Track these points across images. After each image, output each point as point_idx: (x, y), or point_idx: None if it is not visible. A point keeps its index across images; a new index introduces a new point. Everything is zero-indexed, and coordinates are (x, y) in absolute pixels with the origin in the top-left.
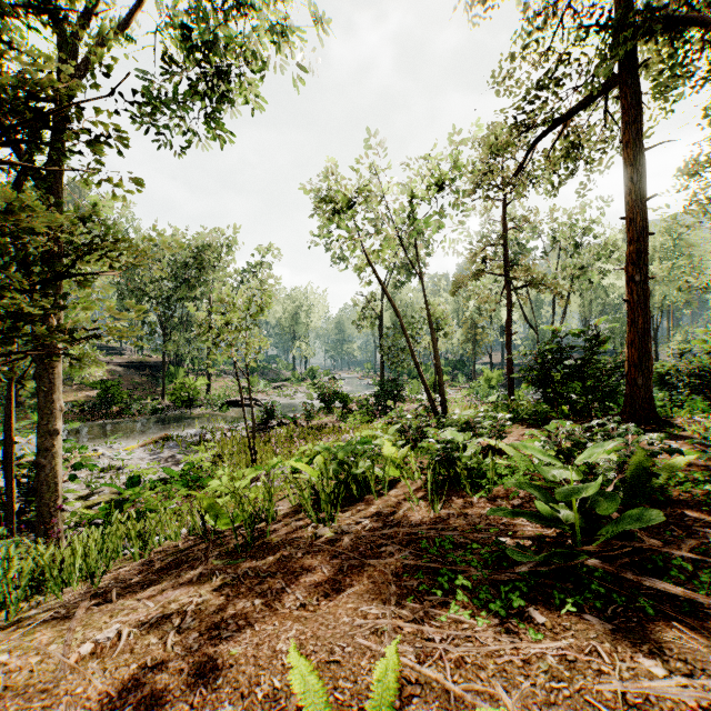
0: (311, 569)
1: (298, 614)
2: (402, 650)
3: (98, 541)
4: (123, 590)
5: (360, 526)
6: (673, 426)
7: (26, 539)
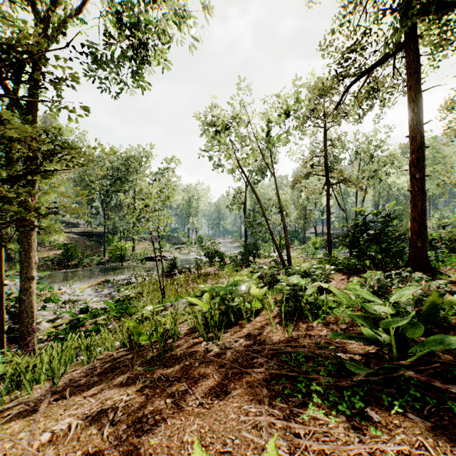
0: (205, 375)
1: (198, 411)
2: (278, 443)
3: (59, 352)
4: (74, 389)
5: (238, 343)
6: (442, 274)
7: (8, 352)
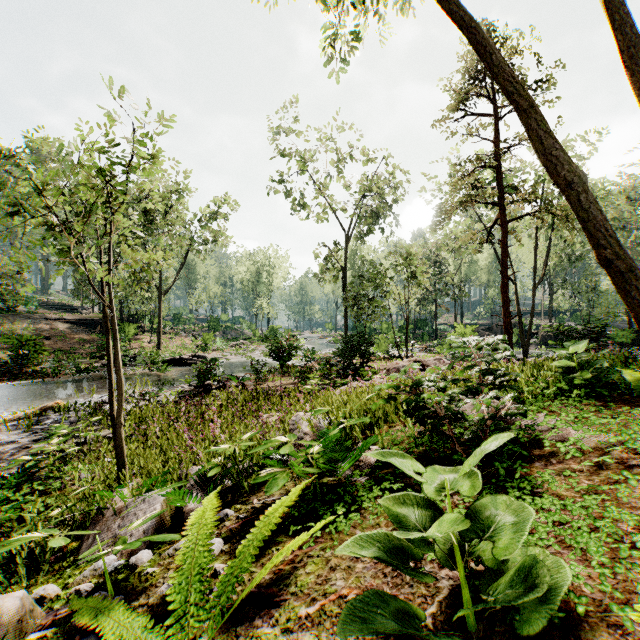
0: None
1: None
2: None
3: None
4: None
5: None
6: None
7: None
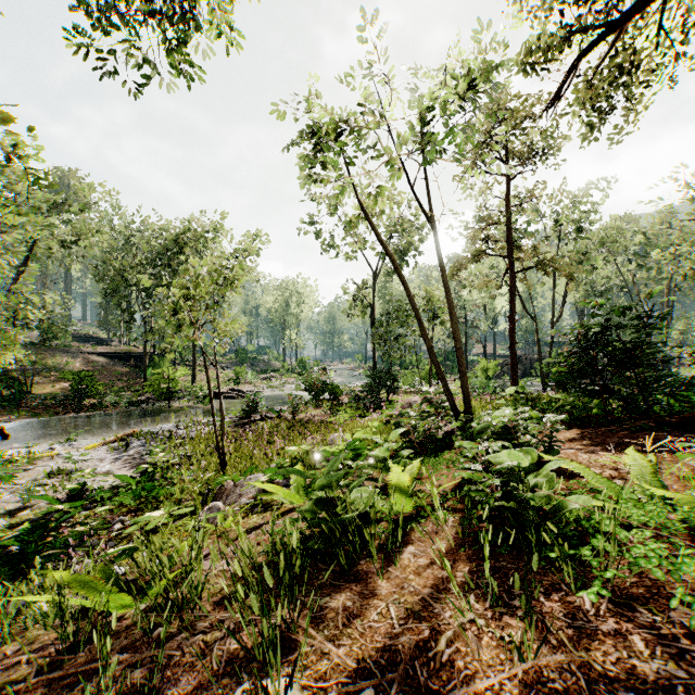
0: None
1: None
2: None
3: None
4: None
5: None
6: None
7: None
